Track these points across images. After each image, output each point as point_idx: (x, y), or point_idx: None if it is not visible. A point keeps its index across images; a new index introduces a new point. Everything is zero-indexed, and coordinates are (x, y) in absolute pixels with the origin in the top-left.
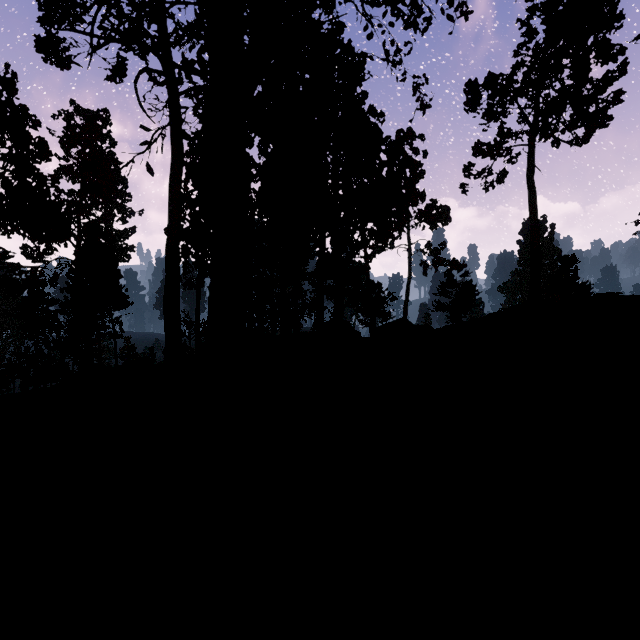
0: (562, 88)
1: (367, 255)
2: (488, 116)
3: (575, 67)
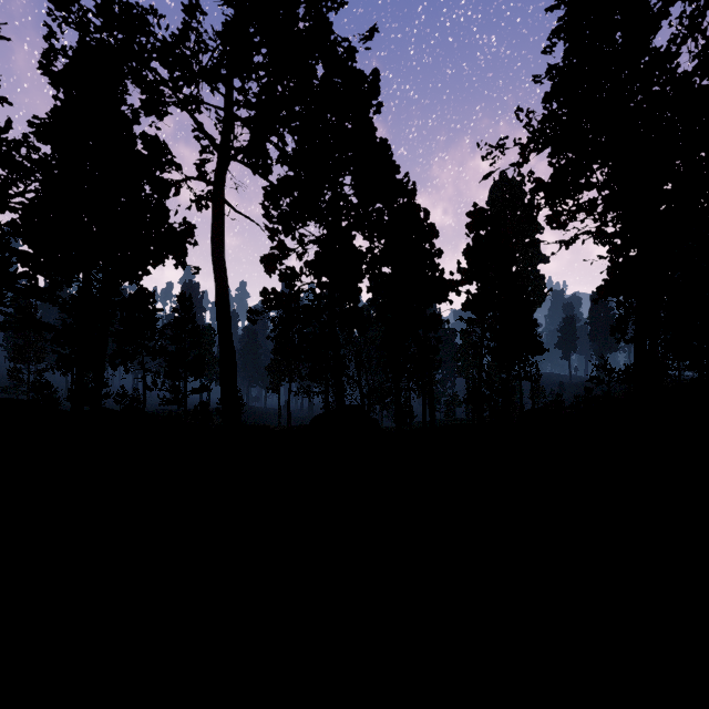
0: None
1: None
2: None
3: None
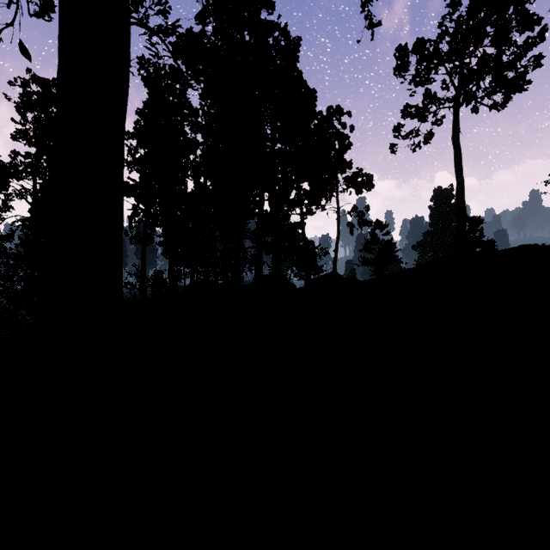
0: (484, 55)
1: (303, 212)
2: (416, 81)
3: (498, 33)
